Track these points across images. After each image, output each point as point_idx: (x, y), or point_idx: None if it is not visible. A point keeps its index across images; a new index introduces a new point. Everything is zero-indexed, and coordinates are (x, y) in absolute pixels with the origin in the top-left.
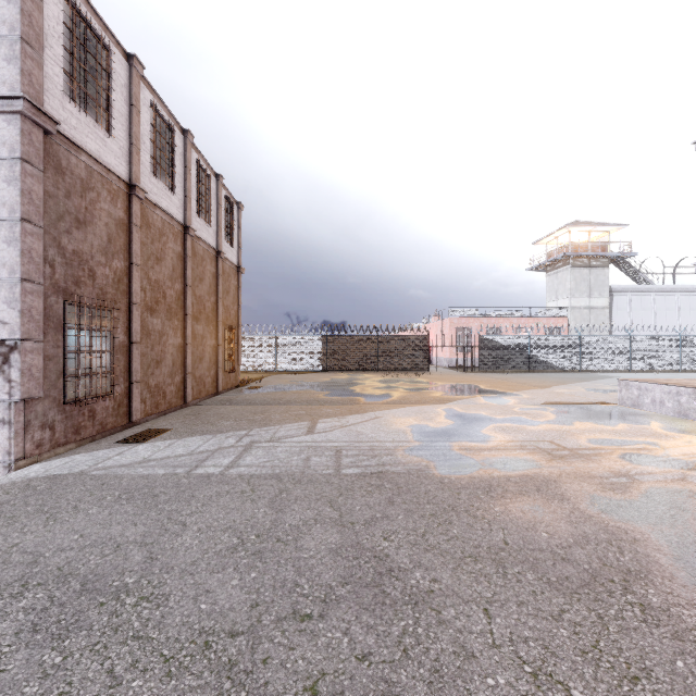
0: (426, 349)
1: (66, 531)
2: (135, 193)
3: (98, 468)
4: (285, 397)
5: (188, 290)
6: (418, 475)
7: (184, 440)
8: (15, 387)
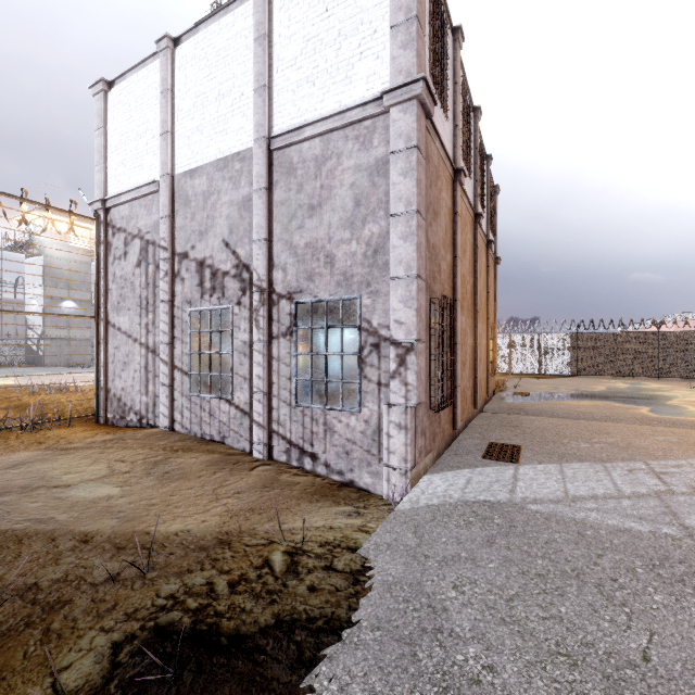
0: None
1: (690, 644)
2: (460, 178)
3: (524, 499)
4: (592, 410)
5: (477, 285)
6: None
7: (570, 468)
8: (411, 391)
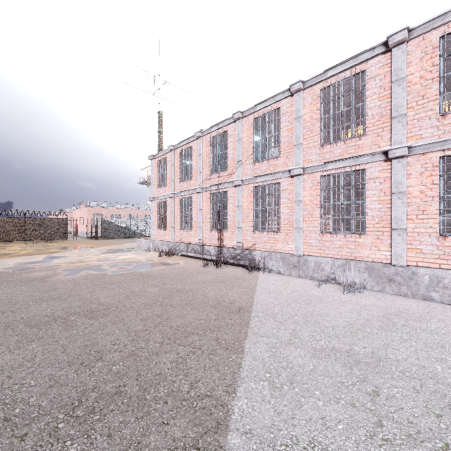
0: (65, 226)
1: None
2: None
3: None
4: None
5: None
6: (0, 273)
7: None
8: None
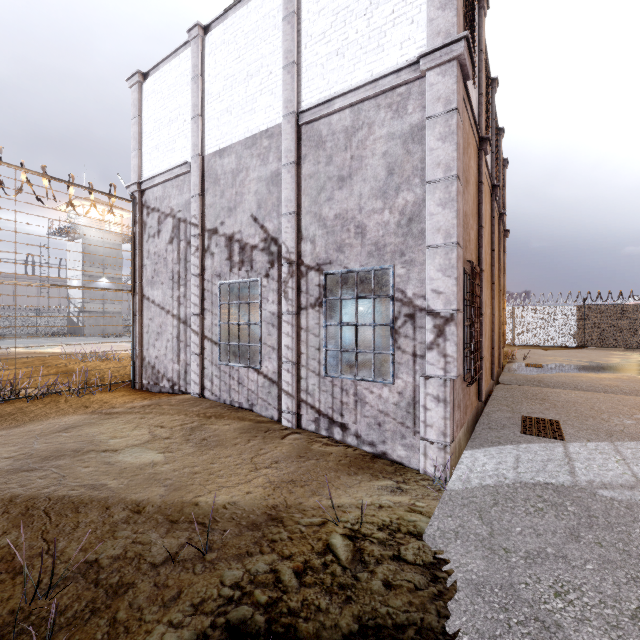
0: None
1: None
2: (486, 146)
3: (590, 482)
4: (617, 384)
5: (494, 256)
6: None
7: (626, 447)
8: (451, 363)
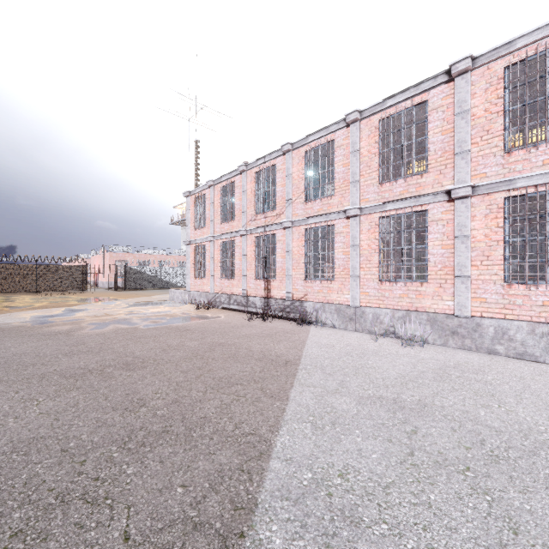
0: (84, 275)
1: None
2: None
3: None
4: None
5: None
6: (18, 327)
7: None
8: None
